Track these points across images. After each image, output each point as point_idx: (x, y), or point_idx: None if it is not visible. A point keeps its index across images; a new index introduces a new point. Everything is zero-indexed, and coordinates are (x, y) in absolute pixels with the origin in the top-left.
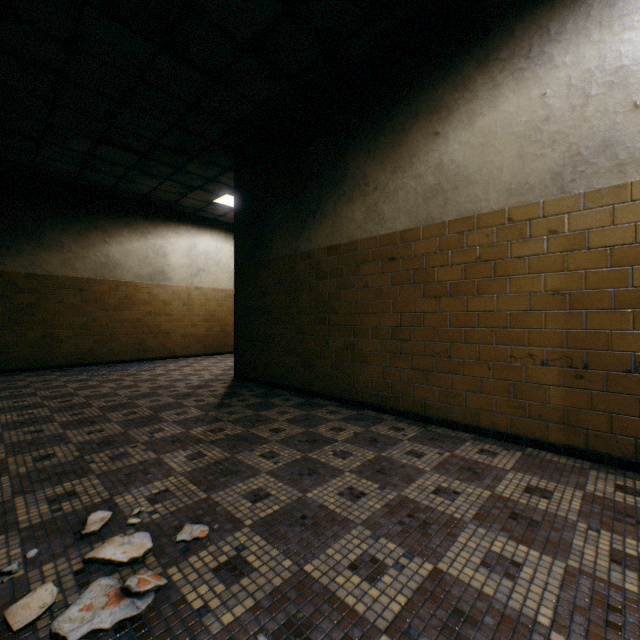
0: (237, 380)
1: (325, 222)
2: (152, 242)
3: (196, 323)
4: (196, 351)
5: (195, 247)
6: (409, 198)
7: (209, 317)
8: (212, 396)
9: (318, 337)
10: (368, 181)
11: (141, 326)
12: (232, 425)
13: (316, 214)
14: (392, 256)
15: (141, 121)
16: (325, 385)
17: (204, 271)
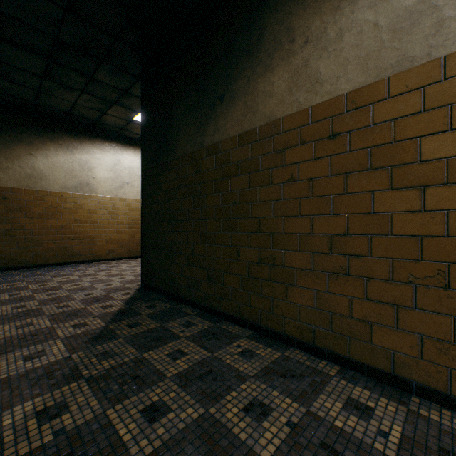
0: (143, 289)
1: (235, 104)
2: (78, 156)
3: (120, 230)
4: (120, 254)
5: (119, 163)
6: (363, 39)
7: (132, 224)
8: (100, 316)
9: (226, 246)
10: (294, 35)
11: (67, 232)
12: (87, 392)
13: (224, 97)
14: (333, 132)
15: (28, 3)
16: (235, 306)
17: (128, 184)
